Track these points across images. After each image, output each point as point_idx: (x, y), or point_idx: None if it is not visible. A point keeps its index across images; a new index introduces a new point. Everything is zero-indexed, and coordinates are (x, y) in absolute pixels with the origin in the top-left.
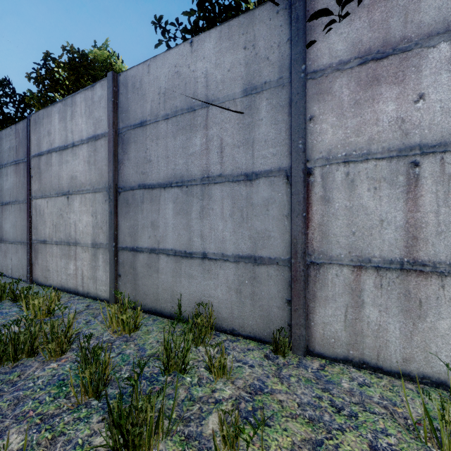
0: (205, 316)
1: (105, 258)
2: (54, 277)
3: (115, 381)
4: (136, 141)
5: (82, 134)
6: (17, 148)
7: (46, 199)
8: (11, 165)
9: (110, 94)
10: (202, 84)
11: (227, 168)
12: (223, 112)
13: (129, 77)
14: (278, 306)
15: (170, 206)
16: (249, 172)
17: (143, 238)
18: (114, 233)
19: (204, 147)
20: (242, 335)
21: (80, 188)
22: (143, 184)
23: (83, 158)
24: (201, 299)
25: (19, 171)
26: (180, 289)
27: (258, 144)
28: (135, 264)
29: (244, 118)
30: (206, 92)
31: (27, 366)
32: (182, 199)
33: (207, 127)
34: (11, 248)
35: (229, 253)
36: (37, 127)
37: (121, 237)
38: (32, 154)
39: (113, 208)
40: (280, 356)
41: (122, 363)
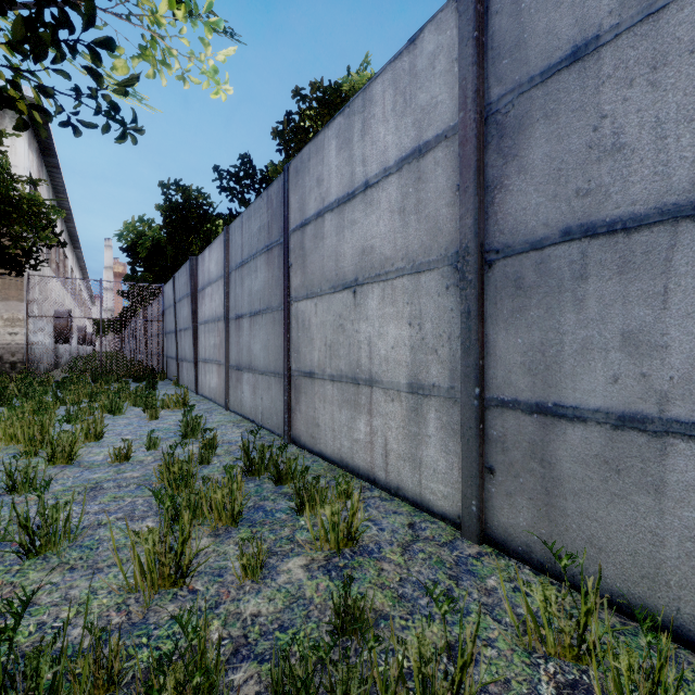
0: None
1: (445, 420)
2: (327, 440)
3: None
4: (552, 113)
5: (385, 156)
6: (270, 225)
7: (314, 299)
8: (262, 253)
9: (469, 23)
10: None
11: None
12: None
13: None
14: None
15: None
16: None
17: (583, 381)
18: (477, 364)
19: None
20: None
21: (381, 269)
22: (583, 224)
23: (388, 205)
24: None
25: (272, 261)
26: None
27: None
28: (549, 451)
29: None
30: None
31: None
32: None
33: None
34: (262, 381)
35: None
36: (300, 178)
37: (496, 373)
38: (292, 227)
39: (476, 303)
40: None
41: None
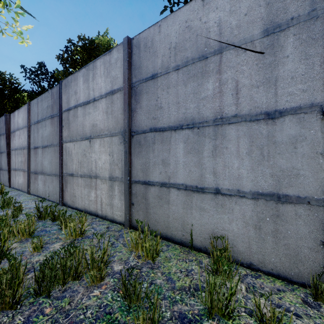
0: (222, 249)
1: (120, 189)
2: (79, 202)
3: (160, 322)
4: (147, 92)
5: (101, 90)
6: (53, 106)
7: (73, 142)
8: (48, 118)
9: (126, 54)
10: (215, 32)
11: (244, 108)
12: (239, 55)
13: (141, 39)
14: (310, 247)
15: (180, 145)
16: (271, 110)
17: (154, 173)
18: (128, 169)
19: (216, 91)
20: (262, 270)
21: (100, 133)
22: (154, 127)
23: (102, 109)
24: (213, 230)
25: (54, 123)
26: (191, 220)
27: (282, 81)
28: (147, 195)
29: (265, 58)
30: (219, 39)
31: (74, 291)
32: (193, 140)
33: (220, 71)
34: (48, 179)
35: (246, 190)
36: (67, 89)
37: (134, 172)
38: (63, 110)
39: (128, 149)
40: (321, 303)
41: (159, 297)
